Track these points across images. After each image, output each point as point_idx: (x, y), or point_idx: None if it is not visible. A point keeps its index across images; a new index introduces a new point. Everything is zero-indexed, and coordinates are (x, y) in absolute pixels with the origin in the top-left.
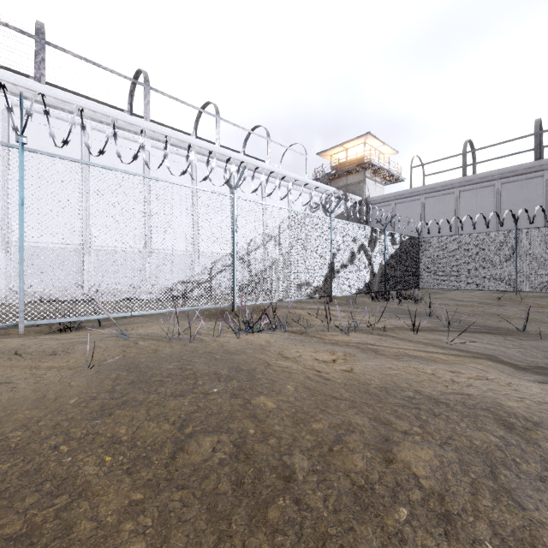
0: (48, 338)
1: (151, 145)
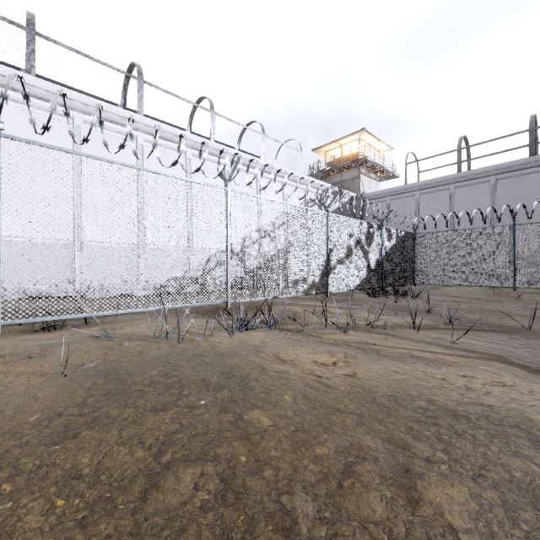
0: (28, 338)
1: (144, 140)
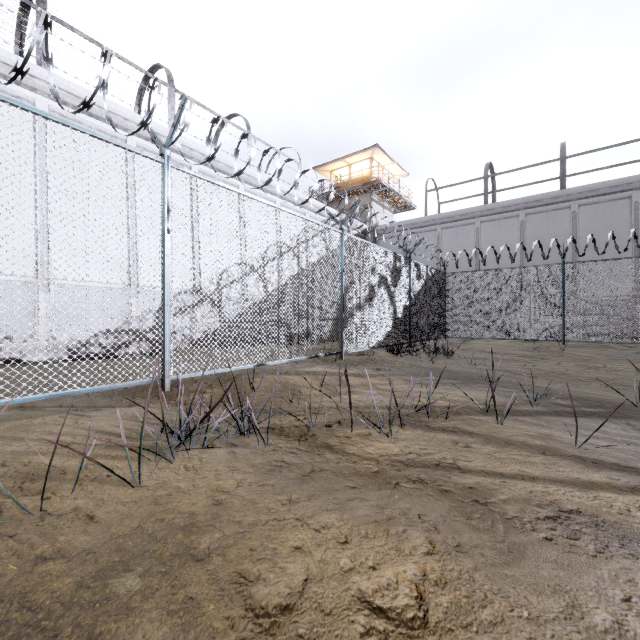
0: None
1: (49, 109)
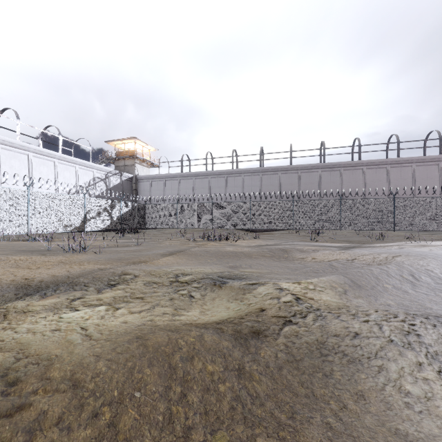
0: None
1: None
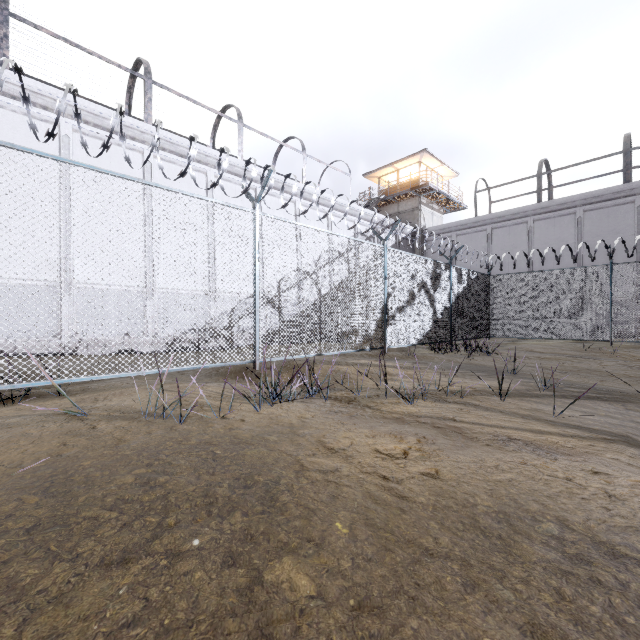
0: None
1: (153, 155)
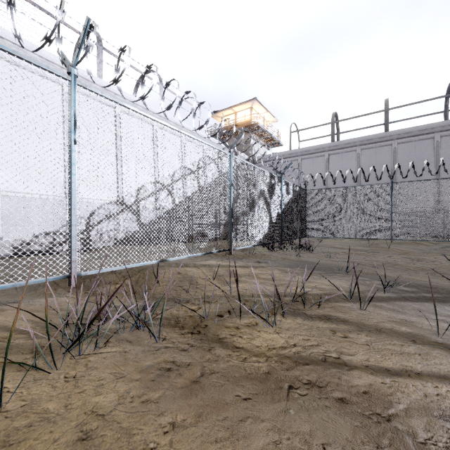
0: None
1: None
